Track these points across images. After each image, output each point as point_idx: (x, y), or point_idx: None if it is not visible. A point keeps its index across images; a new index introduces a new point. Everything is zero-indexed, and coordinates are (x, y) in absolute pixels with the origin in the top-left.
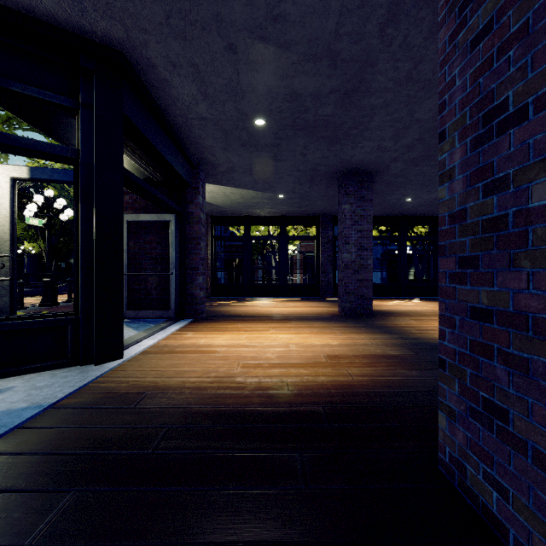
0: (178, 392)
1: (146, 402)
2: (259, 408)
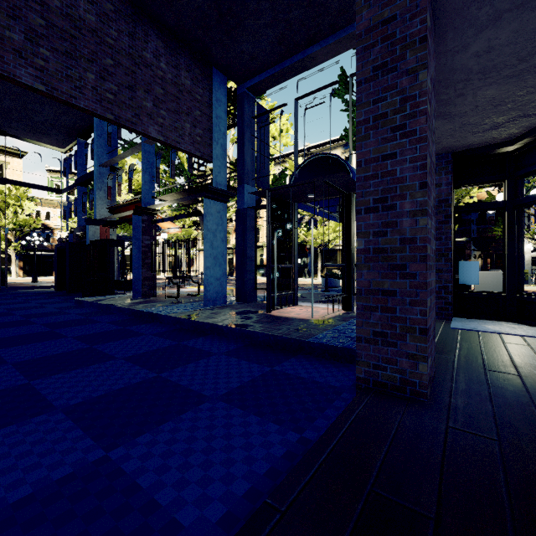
0: (533, 350)
1: (512, 344)
2: (510, 361)
